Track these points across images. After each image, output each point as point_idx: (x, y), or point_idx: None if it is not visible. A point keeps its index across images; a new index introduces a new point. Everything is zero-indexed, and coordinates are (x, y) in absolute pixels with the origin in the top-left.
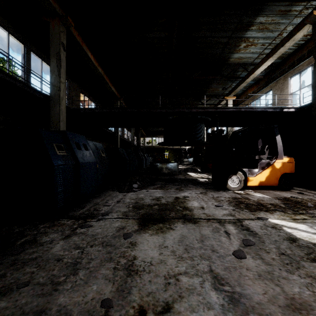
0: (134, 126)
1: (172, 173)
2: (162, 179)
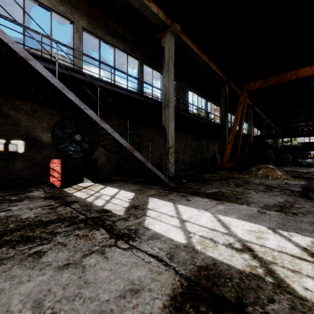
0: (280, 138)
1: (309, 164)
2: (301, 166)
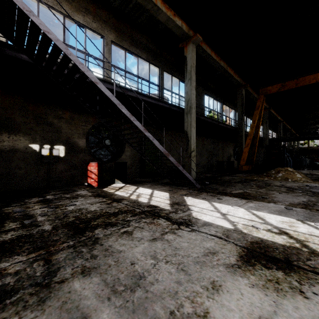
0: (296, 140)
1: None
2: None
